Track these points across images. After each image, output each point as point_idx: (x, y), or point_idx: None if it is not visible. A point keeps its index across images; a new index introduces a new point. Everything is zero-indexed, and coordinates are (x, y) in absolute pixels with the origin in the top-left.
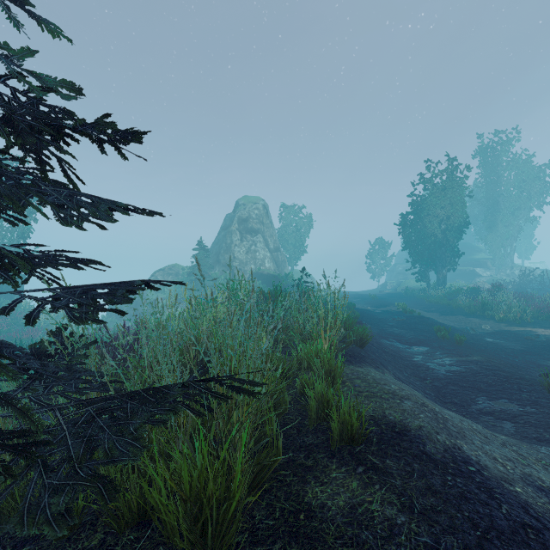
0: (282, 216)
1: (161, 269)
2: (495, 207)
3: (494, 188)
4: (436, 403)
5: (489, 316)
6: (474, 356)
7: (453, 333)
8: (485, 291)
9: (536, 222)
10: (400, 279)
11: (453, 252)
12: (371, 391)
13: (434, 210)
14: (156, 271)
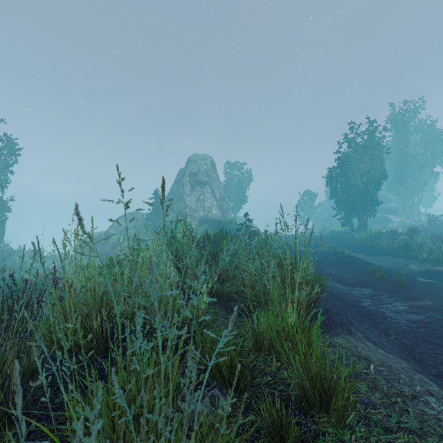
0: (226, 172)
1: (124, 215)
2: (404, 164)
3: (404, 148)
4: (430, 378)
5: (413, 257)
6: (425, 300)
7: (386, 273)
8: (403, 234)
9: (437, 177)
10: (324, 224)
11: (373, 201)
12: (408, 427)
13: (356, 165)
14: (119, 217)
